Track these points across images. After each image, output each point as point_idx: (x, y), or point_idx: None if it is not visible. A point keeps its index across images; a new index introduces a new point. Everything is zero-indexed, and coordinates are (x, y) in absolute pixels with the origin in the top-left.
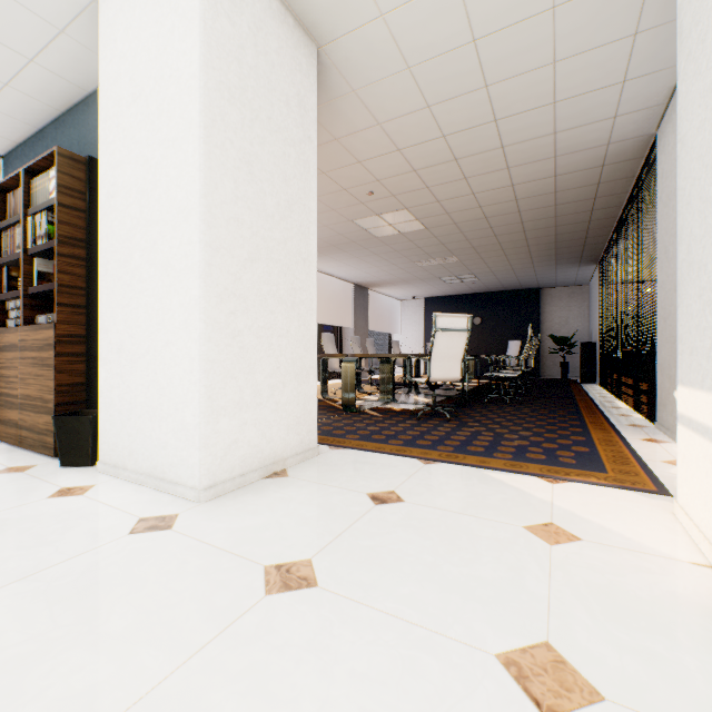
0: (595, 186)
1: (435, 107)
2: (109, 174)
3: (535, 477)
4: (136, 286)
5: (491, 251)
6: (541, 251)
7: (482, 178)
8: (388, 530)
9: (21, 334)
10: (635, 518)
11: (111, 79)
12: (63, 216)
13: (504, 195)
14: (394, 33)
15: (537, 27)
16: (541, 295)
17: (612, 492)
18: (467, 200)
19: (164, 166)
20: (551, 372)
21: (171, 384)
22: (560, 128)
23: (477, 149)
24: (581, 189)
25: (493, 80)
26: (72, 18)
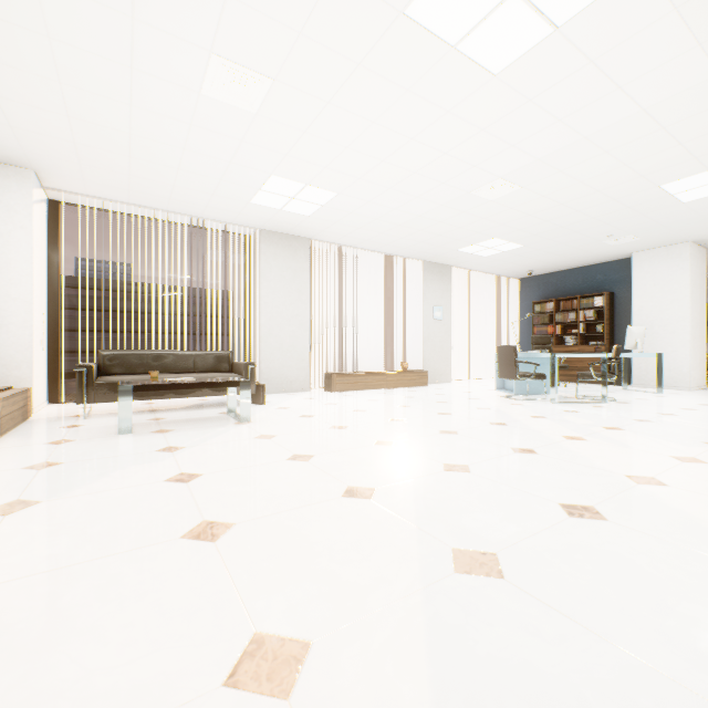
0: None
1: None
2: (638, 304)
3: None
4: (654, 336)
5: None
6: None
7: None
8: None
9: (579, 347)
10: None
11: (639, 277)
12: (605, 312)
13: None
14: None
15: None
16: None
17: None
18: None
19: (670, 305)
20: None
21: (674, 362)
22: None
23: None
24: None
25: None
26: (615, 256)
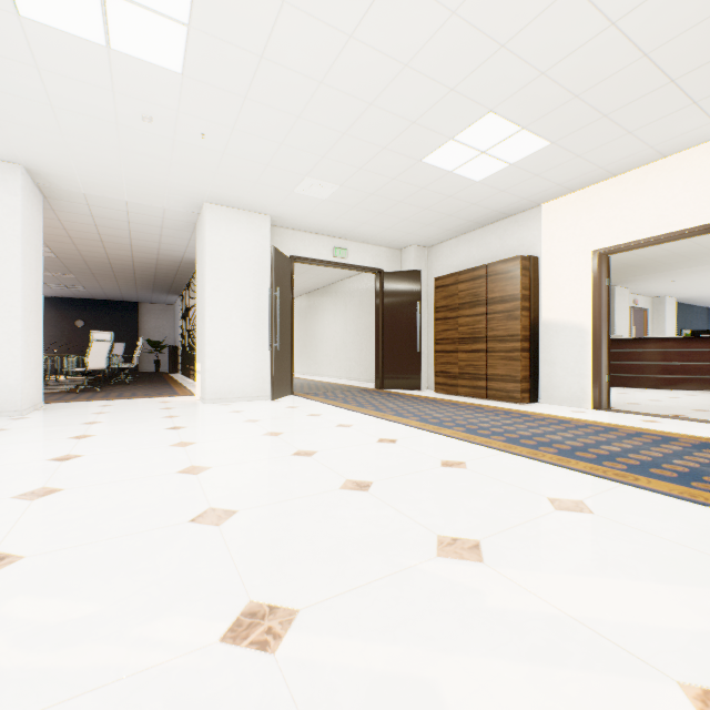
0: (178, 267)
1: (100, 227)
2: None
3: (157, 398)
4: None
5: (107, 278)
6: (144, 284)
7: (116, 250)
8: (118, 407)
9: None
10: (186, 398)
11: None
12: None
13: (127, 258)
14: (92, 209)
15: (156, 228)
16: (140, 308)
17: (181, 397)
18: (101, 255)
19: None
20: (148, 367)
21: None
22: (162, 248)
23: (118, 242)
24: (171, 266)
25: (134, 230)
26: None
